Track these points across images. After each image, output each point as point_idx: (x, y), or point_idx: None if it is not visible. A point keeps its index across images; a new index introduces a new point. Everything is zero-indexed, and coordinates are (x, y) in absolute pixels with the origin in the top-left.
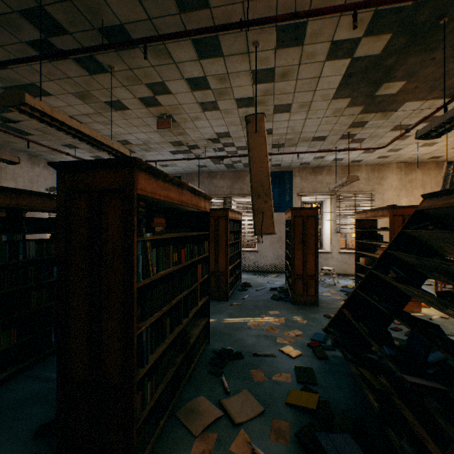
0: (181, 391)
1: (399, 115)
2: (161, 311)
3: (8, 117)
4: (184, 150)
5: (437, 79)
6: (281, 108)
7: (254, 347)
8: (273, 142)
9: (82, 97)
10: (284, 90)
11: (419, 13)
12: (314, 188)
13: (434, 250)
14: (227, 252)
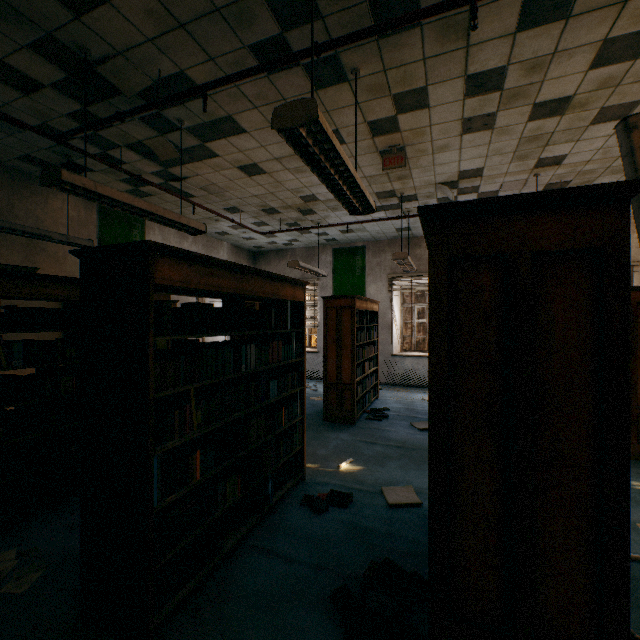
0: None
1: None
2: None
3: (175, 173)
4: (389, 205)
5: None
6: (611, 112)
7: None
8: (550, 180)
9: None
10: None
11: None
12: None
13: None
14: None
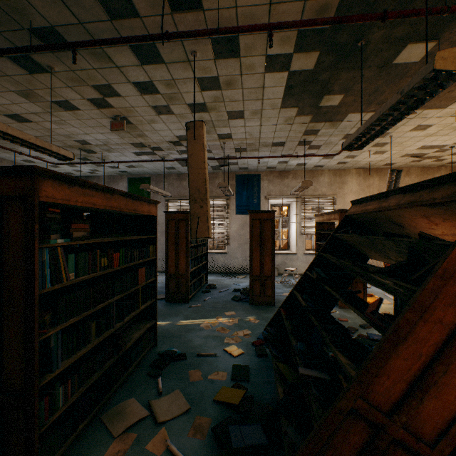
0: (111, 394)
1: (346, 125)
2: (79, 316)
3: None
4: (147, 152)
5: (371, 94)
6: (234, 114)
7: (200, 348)
8: (235, 147)
9: (26, 96)
10: (233, 98)
11: (339, 35)
12: (281, 191)
13: (360, 252)
14: (187, 254)
